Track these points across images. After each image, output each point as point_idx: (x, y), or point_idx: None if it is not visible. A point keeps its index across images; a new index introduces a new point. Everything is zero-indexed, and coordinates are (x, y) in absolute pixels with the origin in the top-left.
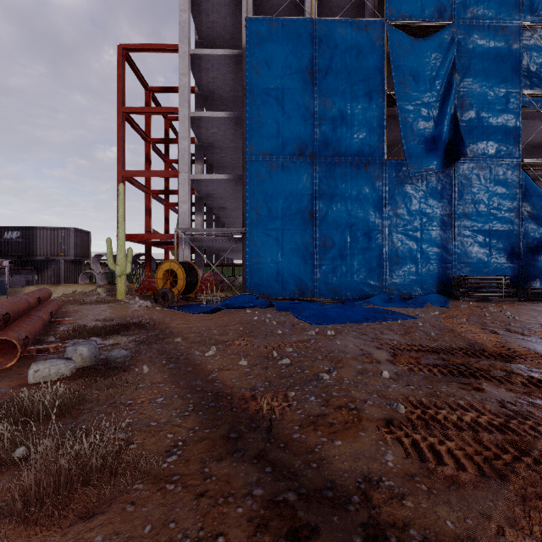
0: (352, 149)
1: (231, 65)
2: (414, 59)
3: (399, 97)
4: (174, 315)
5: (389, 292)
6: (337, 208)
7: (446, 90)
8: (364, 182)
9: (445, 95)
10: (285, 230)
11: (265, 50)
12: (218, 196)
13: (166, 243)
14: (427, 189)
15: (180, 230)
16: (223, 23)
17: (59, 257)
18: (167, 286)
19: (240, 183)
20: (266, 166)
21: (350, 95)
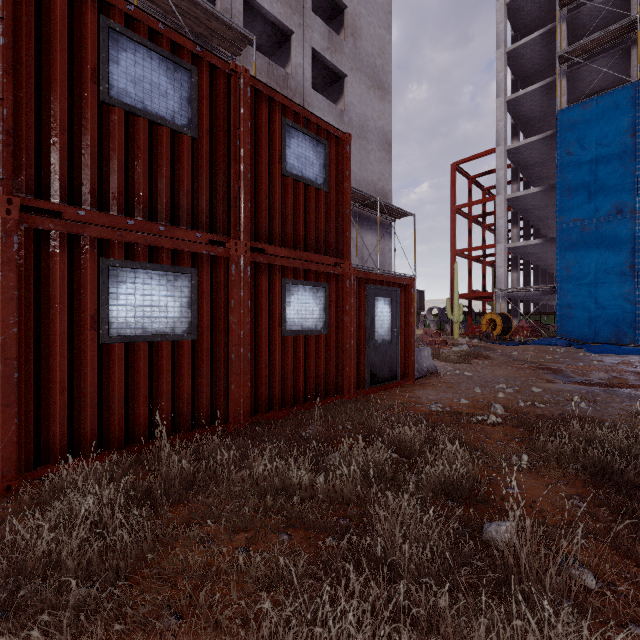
0: None
1: (545, 142)
2: None
3: None
4: (495, 345)
5: None
6: None
7: None
8: None
9: None
10: (599, 284)
11: (576, 132)
12: (533, 253)
13: (484, 297)
14: None
15: (498, 290)
16: (537, 103)
17: None
18: (489, 330)
19: (555, 242)
20: (577, 230)
21: None
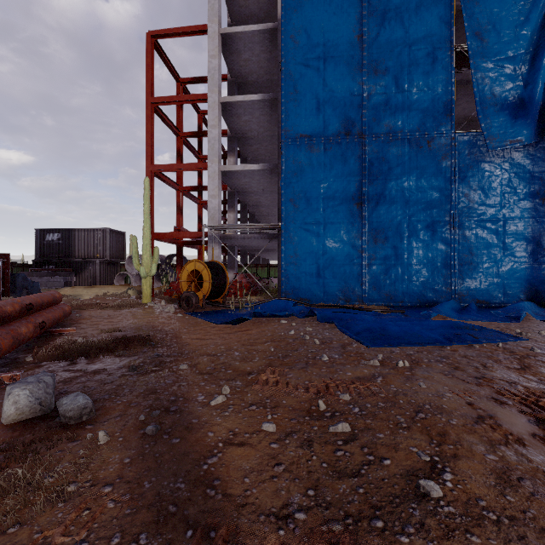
0: (411, 123)
1: (265, 43)
2: (494, 3)
3: (473, 53)
4: (193, 325)
5: (460, 299)
6: (391, 196)
7: (540, 37)
8: (426, 163)
9: (539, 44)
10: (327, 224)
11: (303, 15)
12: (251, 191)
13: (197, 243)
14: (511, 167)
15: (209, 227)
16: None
17: (95, 259)
18: (191, 289)
19: (276, 173)
20: (304, 150)
21: (407, 57)
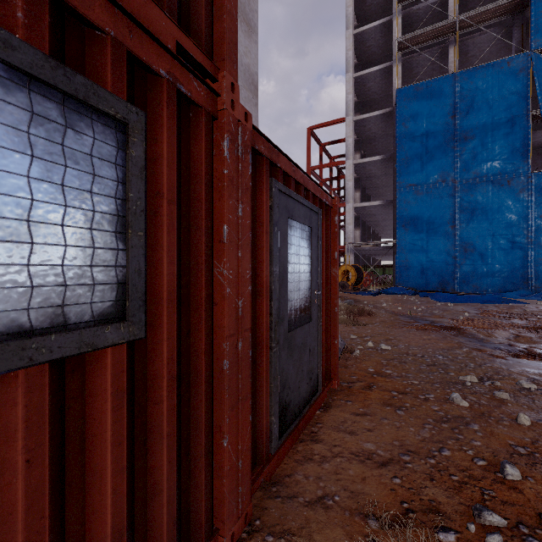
0: (493, 170)
1: (384, 118)
2: None
3: None
4: (354, 295)
5: (535, 289)
6: (477, 220)
7: None
8: (506, 196)
9: None
10: (429, 240)
11: (412, 109)
12: (371, 214)
13: None
14: None
15: (349, 244)
16: (376, 85)
17: None
18: (344, 280)
19: (391, 205)
20: (412, 194)
21: (491, 125)
